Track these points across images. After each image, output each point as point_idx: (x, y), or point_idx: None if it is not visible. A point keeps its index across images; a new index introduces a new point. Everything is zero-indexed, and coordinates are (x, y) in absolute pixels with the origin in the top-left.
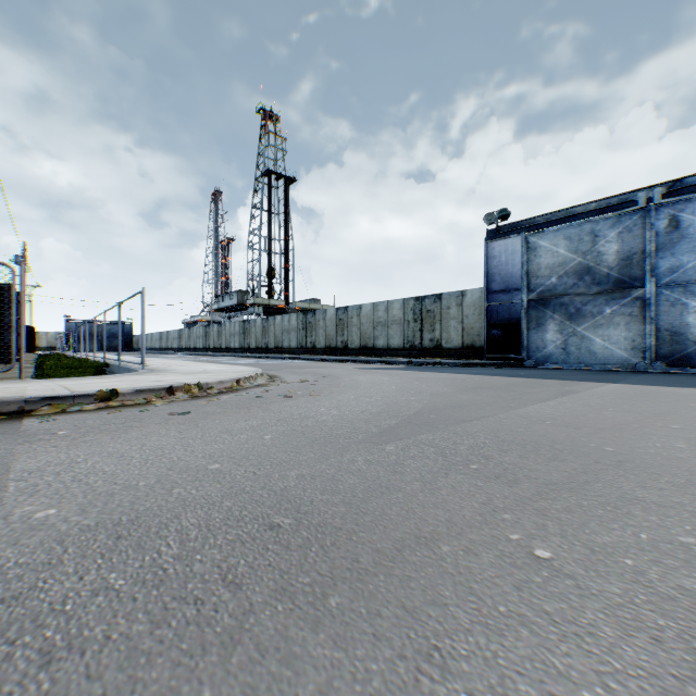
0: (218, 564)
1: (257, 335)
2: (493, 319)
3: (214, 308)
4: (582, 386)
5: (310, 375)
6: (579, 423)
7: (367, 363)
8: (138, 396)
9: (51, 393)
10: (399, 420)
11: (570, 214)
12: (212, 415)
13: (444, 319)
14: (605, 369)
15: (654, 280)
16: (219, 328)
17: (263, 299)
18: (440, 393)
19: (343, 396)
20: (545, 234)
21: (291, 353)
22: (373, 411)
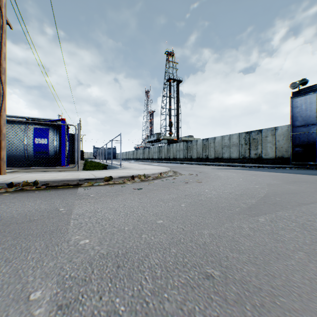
0: (180, 307)
1: (165, 152)
2: (295, 142)
3: (147, 141)
4: None
5: (192, 171)
6: None
7: (219, 166)
8: (120, 179)
9: (88, 177)
10: (256, 200)
11: None
12: (152, 191)
13: (263, 142)
14: None
15: None
16: (148, 150)
17: (167, 136)
18: (272, 183)
19: (214, 183)
20: None
21: (180, 161)
22: (236, 193)
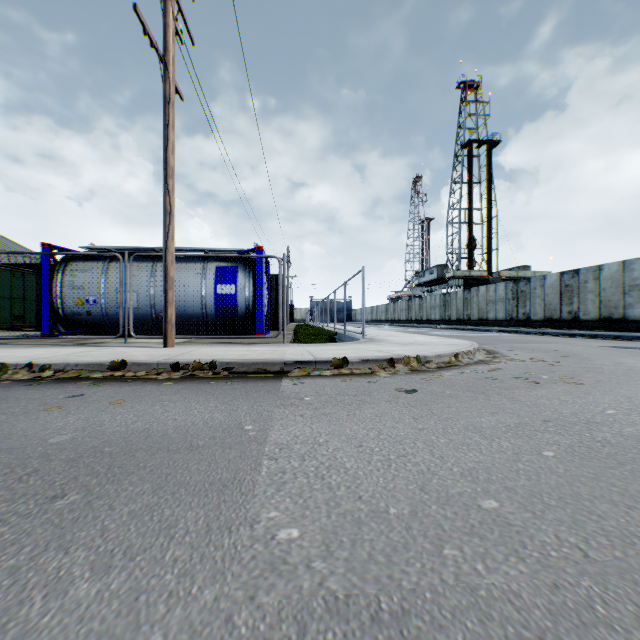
0: None
1: (457, 307)
2: None
3: (415, 283)
4: None
5: (540, 353)
6: None
7: (615, 340)
8: (363, 365)
9: (300, 357)
10: None
11: None
12: (443, 399)
13: None
14: None
15: None
16: (420, 302)
17: (463, 271)
18: None
19: (626, 390)
20: None
21: (498, 326)
22: None
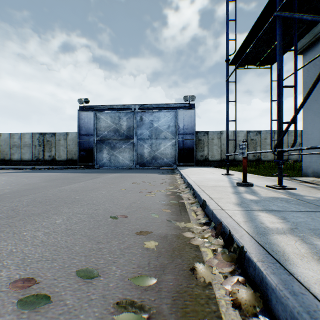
0: None
1: None
2: (82, 147)
3: None
4: (105, 175)
5: None
6: (81, 189)
7: (2, 169)
8: None
9: None
10: None
11: (112, 108)
12: None
13: (57, 145)
14: (123, 168)
15: (136, 137)
16: None
17: None
18: (32, 183)
19: None
20: (103, 113)
21: None
22: None
